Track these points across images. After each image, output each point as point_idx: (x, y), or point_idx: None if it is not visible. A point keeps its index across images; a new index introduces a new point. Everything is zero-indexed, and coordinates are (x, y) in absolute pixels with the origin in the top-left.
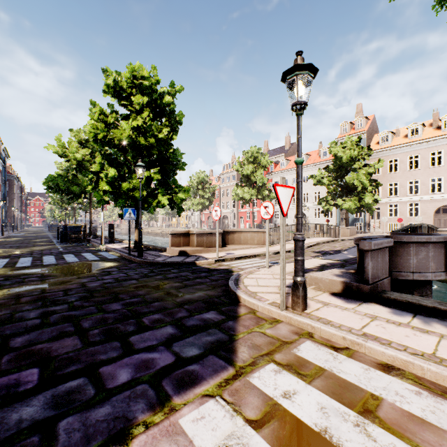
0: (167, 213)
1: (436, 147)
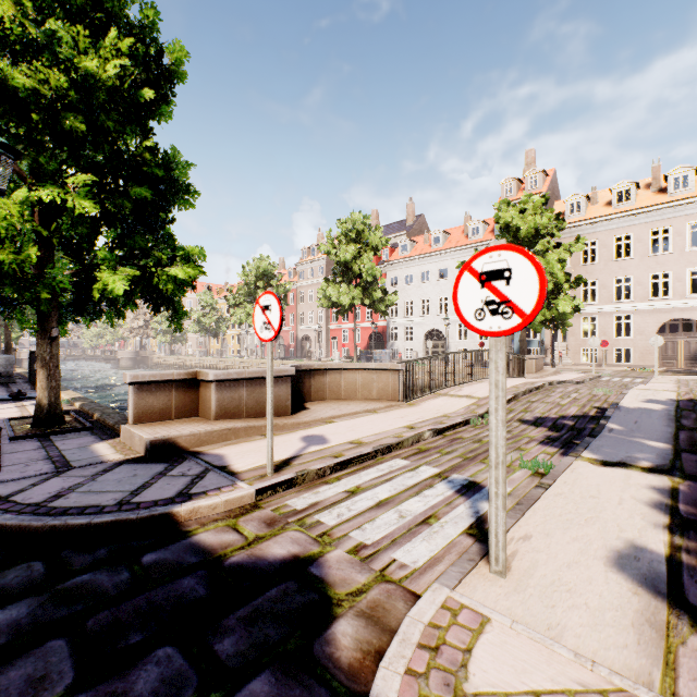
0: (202, 330)
1: (660, 221)
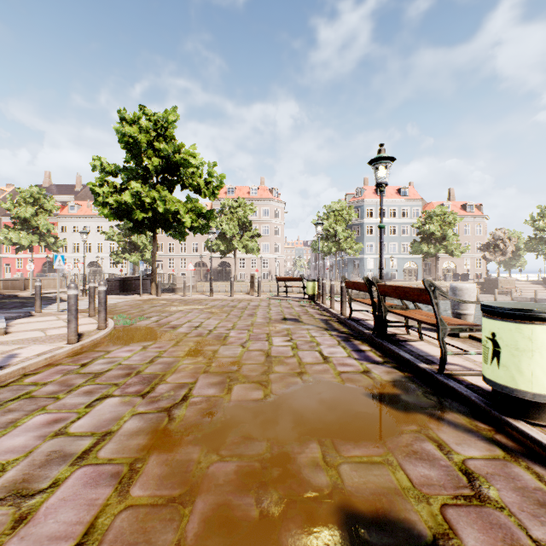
0: None
1: None
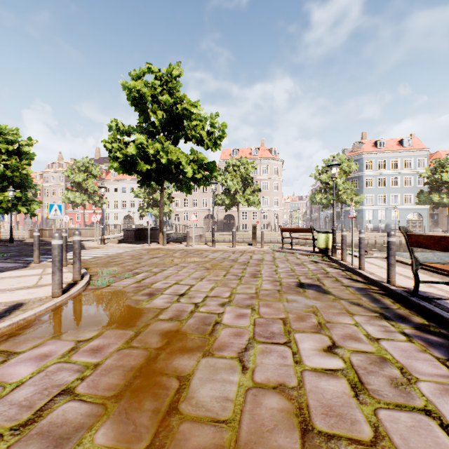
0: None
1: None
